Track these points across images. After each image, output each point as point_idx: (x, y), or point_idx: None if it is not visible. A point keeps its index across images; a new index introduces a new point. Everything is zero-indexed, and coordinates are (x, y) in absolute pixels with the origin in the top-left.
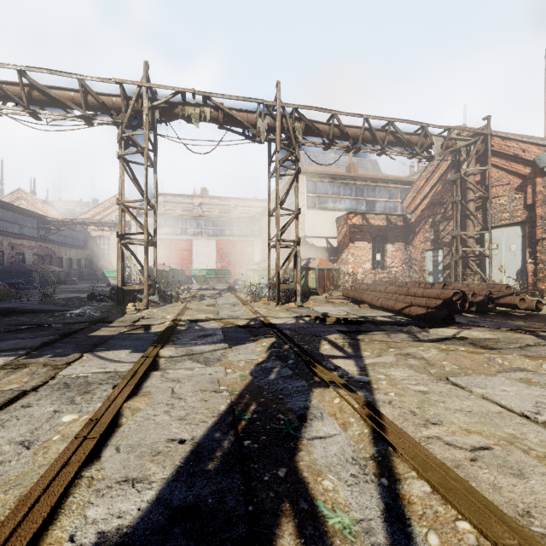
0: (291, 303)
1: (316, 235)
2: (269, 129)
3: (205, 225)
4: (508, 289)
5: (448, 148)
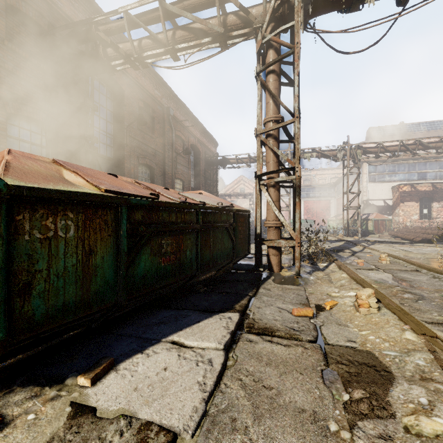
0: (355, 236)
1: (376, 198)
2: (343, 155)
3: None
4: None
5: None
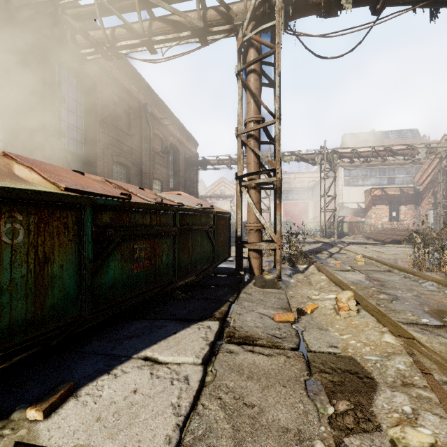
0: (331, 238)
1: (350, 201)
2: (320, 159)
3: None
4: None
5: (432, 153)
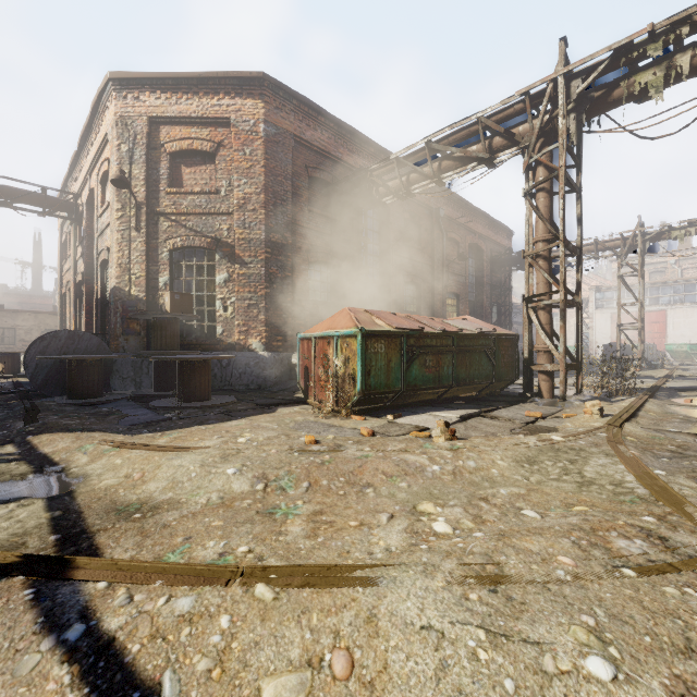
0: None
1: None
2: None
3: (685, 291)
4: None
5: None
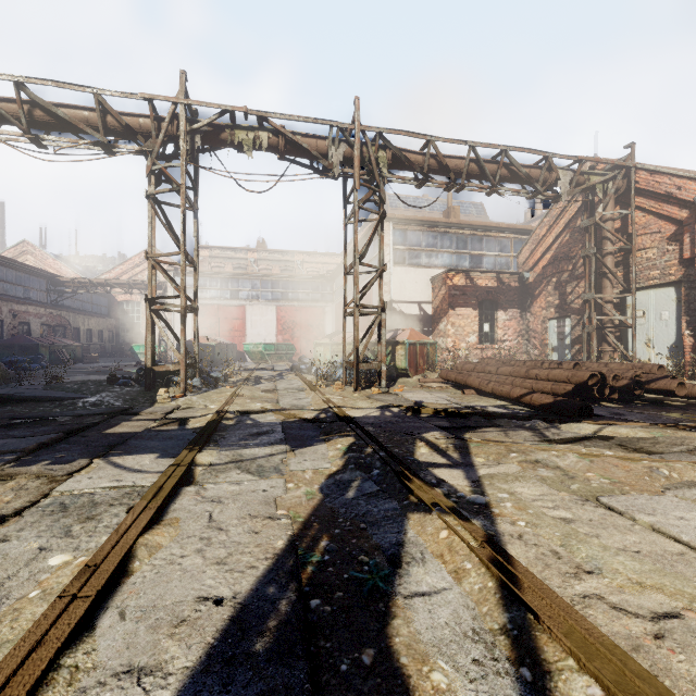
0: (373, 388)
1: (406, 299)
2: (344, 160)
3: (262, 287)
4: (660, 370)
5: (579, 186)
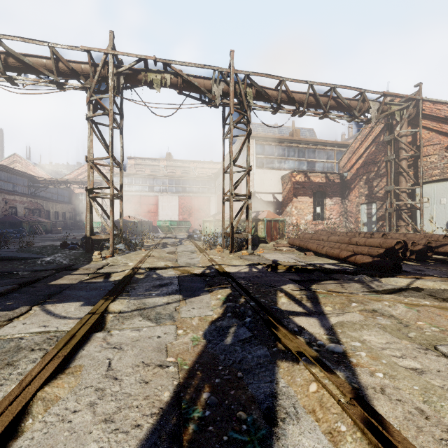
0: (243, 250)
1: (264, 190)
2: (223, 94)
3: (169, 183)
4: (444, 239)
5: (383, 112)
